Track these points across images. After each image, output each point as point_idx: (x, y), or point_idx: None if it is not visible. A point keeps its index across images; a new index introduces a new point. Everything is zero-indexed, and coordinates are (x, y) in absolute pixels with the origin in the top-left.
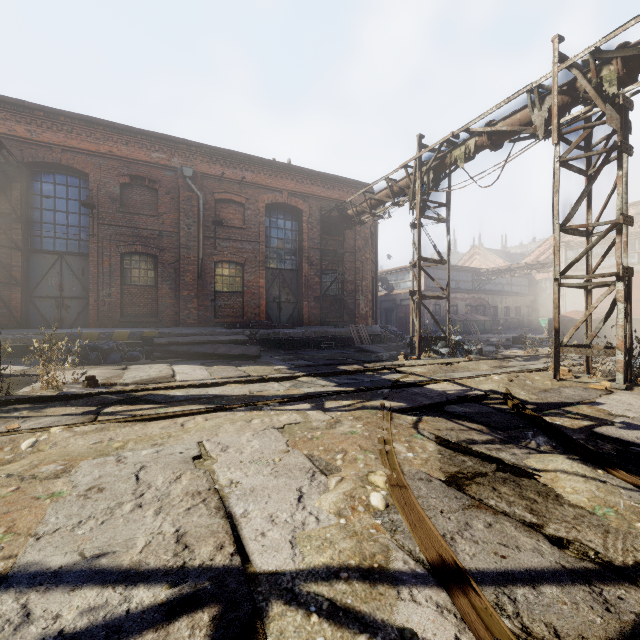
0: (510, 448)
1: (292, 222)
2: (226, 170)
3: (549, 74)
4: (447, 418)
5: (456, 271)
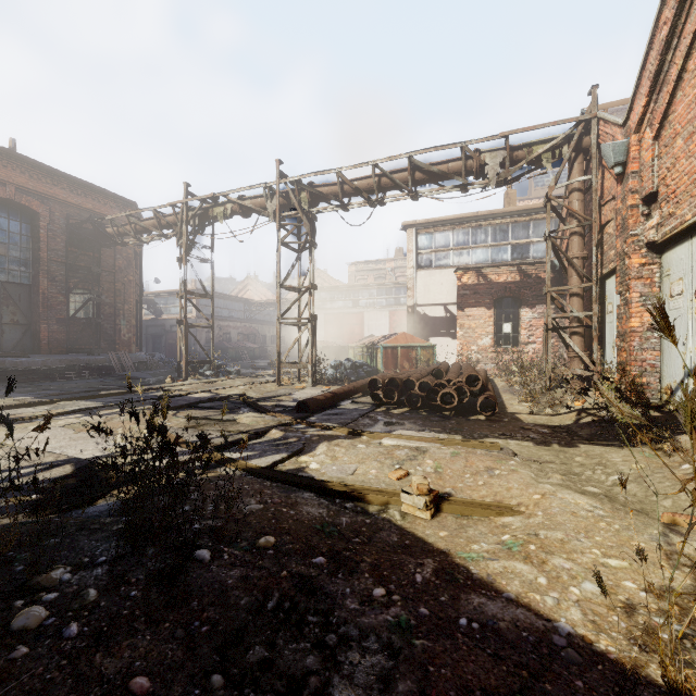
0: (229, 415)
1: (22, 224)
2: None
3: (275, 182)
4: (198, 410)
5: (229, 300)
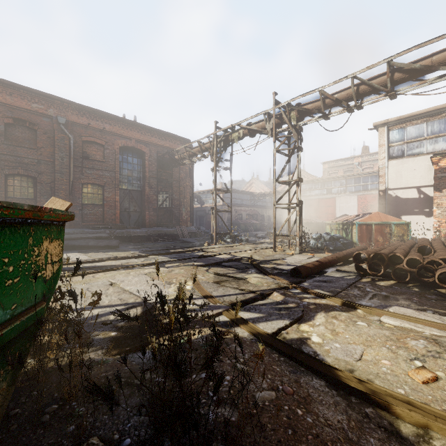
0: (241, 274)
1: (138, 159)
2: (91, 121)
3: (272, 109)
4: (221, 267)
5: (241, 193)
